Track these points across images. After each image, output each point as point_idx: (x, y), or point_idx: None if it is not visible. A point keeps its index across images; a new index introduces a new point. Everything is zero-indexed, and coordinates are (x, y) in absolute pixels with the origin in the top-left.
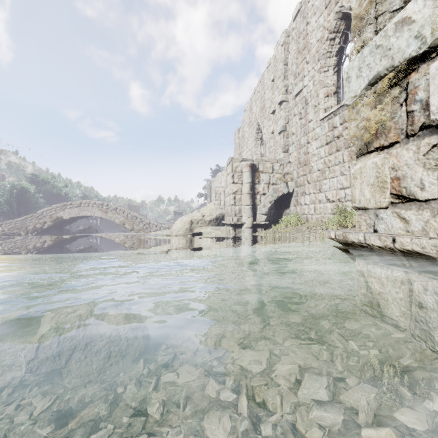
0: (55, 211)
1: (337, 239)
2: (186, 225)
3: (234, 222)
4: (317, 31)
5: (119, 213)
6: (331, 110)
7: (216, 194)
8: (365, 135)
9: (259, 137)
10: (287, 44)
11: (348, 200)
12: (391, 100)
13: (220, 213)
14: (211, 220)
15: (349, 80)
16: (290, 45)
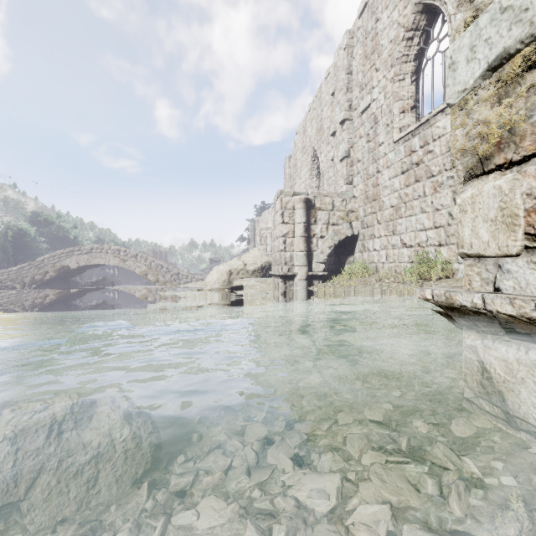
0: (60, 259)
1: (435, 301)
2: (223, 276)
3: (284, 273)
4: (389, 29)
5: (140, 260)
6: (408, 129)
7: (261, 237)
8: (480, 147)
9: (314, 166)
10: (350, 48)
11: (430, 244)
12: (526, 91)
13: (266, 261)
14: (255, 270)
15: (454, 67)
16: (355, 49)
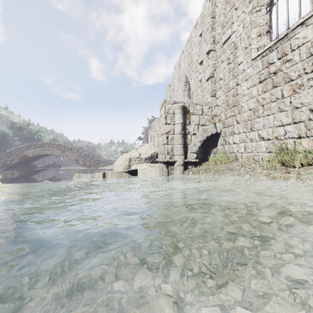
0: (22, 150)
1: None
2: (125, 162)
3: (167, 160)
4: None
5: (74, 152)
6: (266, 47)
7: (151, 136)
8: None
9: (186, 88)
10: None
11: (289, 137)
12: None
13: (154, 152)
14: (147, 158)
15: None
16: None
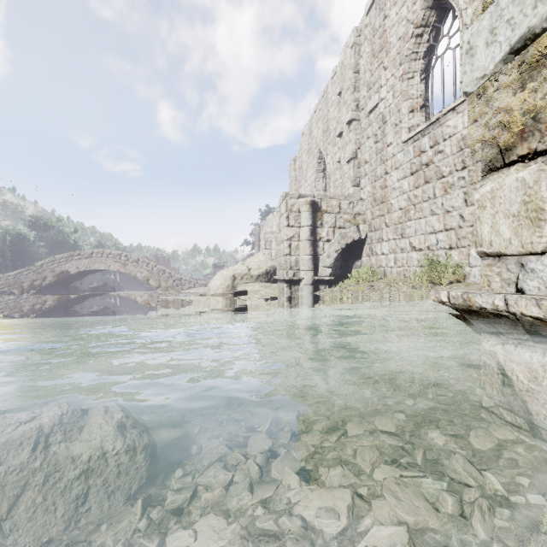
0: (59, 264)
1: (451, 304)
2: (227, 281)
3: (289, 278)
4: (398, 26)
5: (142, 265)
6: (418, 129)
7: (266, 241)
8: (501, 137)
9: (321, 168)
10: (358, 46)
11: (440, 247)
12: None
13: (271, 266)
14: (260, 275)
15: (472, 52)
16: (362, 47)
